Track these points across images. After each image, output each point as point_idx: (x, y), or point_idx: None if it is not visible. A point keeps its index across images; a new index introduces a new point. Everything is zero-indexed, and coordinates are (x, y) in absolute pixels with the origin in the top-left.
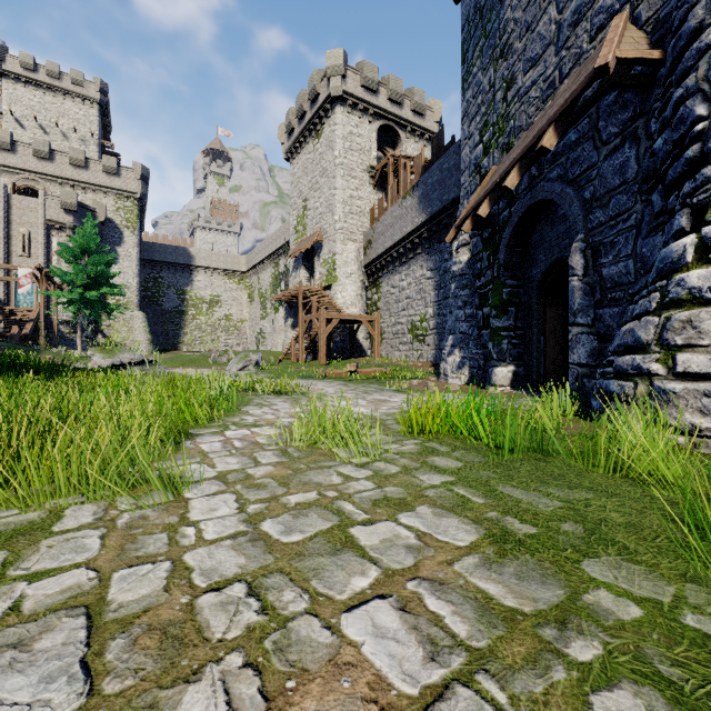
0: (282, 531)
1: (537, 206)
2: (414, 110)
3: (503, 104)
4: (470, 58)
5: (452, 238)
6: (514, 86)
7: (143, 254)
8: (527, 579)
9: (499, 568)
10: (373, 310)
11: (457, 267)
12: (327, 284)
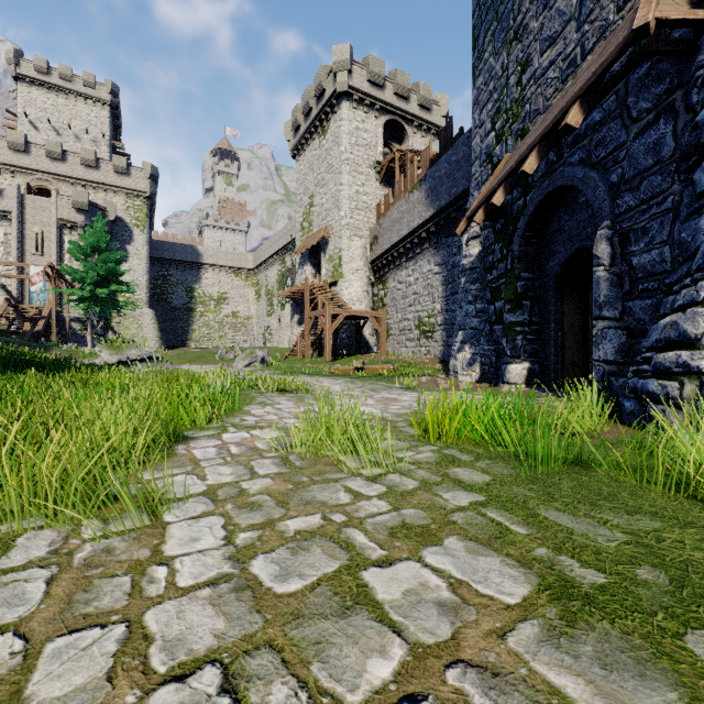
0: (276, 575)
1: (555, 193)
2: (421, 104)
3: (518, 89)
4: (481, 44)
5: (463, 230)
6: (530, 68)
7: (153, 253)
8: (616, 668)
9: (571, 645)
10: (380, 306)
11: (467, 260)
12: (333, 281)
